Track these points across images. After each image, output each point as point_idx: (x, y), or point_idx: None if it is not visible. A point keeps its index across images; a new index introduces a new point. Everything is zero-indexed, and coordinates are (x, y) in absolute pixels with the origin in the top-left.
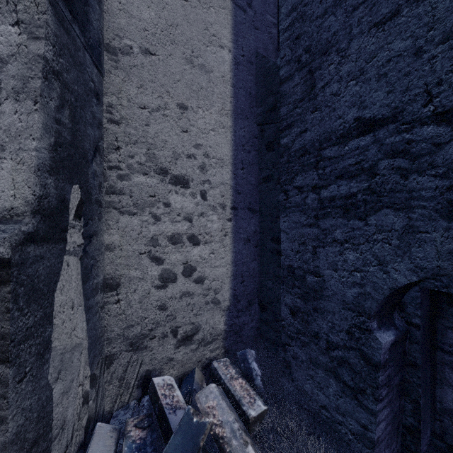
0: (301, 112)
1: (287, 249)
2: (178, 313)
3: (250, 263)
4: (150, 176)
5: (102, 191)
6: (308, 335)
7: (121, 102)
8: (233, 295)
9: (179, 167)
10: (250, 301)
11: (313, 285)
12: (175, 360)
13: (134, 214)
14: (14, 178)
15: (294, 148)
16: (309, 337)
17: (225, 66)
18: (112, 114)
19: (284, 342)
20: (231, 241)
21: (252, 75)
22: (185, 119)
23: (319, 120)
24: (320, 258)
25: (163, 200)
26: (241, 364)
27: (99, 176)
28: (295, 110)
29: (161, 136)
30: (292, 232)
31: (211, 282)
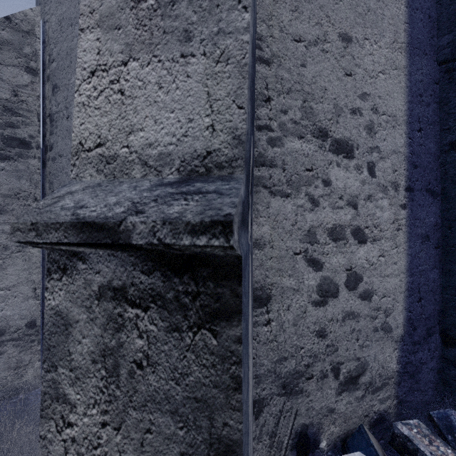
0: None
1: None
2: (339, 343)
3: (428, 272)
4: (306, 140)
5: None
6: None
7: (271, 32)
8: (407, 319)
9: (341, 127)
10: (428, 330)
11: None
12: (336, 412)
13: (287, 196)
14: (210, 92)
15: None
16: None
17: None
18: (262, 50)
19: None
20: (404, 237)
21: None
22: (349, 56)
23: None
24: None
25: (322, 176)
26: (447, 435)
27: None
28: None
29: (320, 81)
30: None
31: (381, 299)
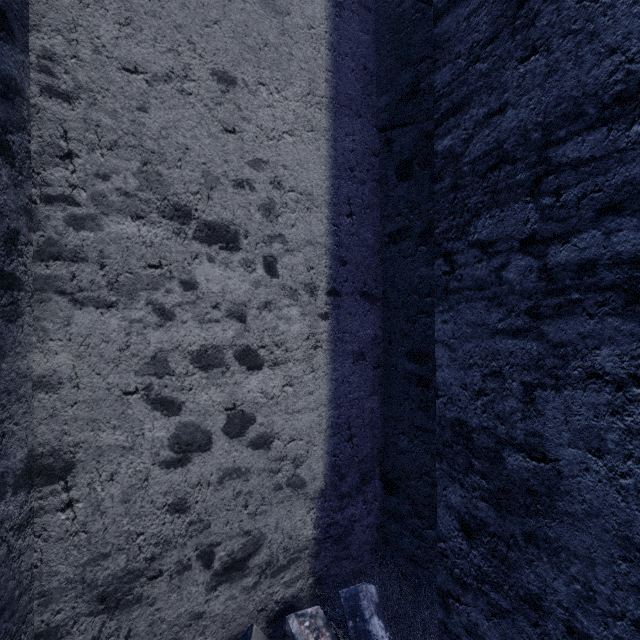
0: (489, 69)
1: (453, 383)
2: (214, 516)
3: (364, 401)
4: (149, 222)
5: (25, 252)
6: (511, 595)
7: (77, 51)
8: (331, 466)
9: (217, 205)
10: (364, 476)
11: (524, 478)
12: (207, 616)
13: (109, 306)
14: None
15: (471, 154)
16: (513, 601)
17: (315, 7)
18: (54, 76)
19: (443, 588)
20: (327, 358)
21: (368, 32)
22: (231, 104)
23: (543, 75)
24: (548, 415)
25: (181, 275)
26: (349, 621)
27: (8, 215)
28: (473, 68)
29: (176, 136)
30: (465, 346)
31: (287, 444)
